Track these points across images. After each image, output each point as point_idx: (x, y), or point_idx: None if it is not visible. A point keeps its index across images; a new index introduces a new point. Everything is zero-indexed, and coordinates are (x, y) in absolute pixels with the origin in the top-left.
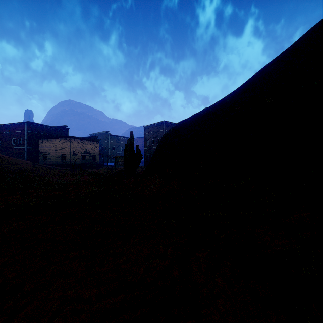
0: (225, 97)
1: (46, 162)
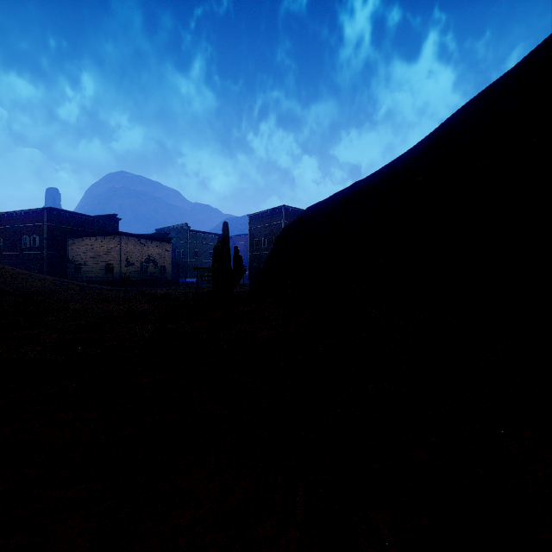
0: (394, 161)
1: (79, 277)
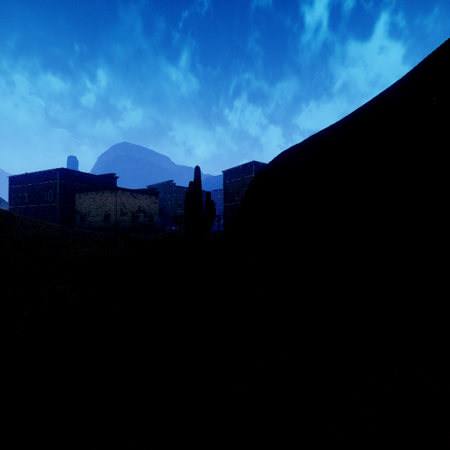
0: (380, 93)
1: (84, 225)
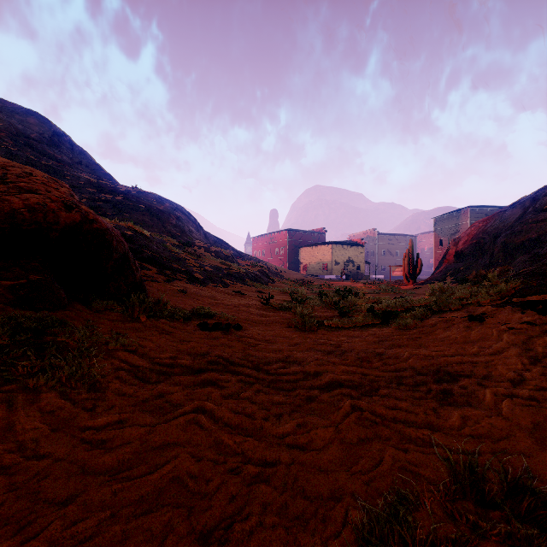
0: (543, 187)
1: (306, 273)
